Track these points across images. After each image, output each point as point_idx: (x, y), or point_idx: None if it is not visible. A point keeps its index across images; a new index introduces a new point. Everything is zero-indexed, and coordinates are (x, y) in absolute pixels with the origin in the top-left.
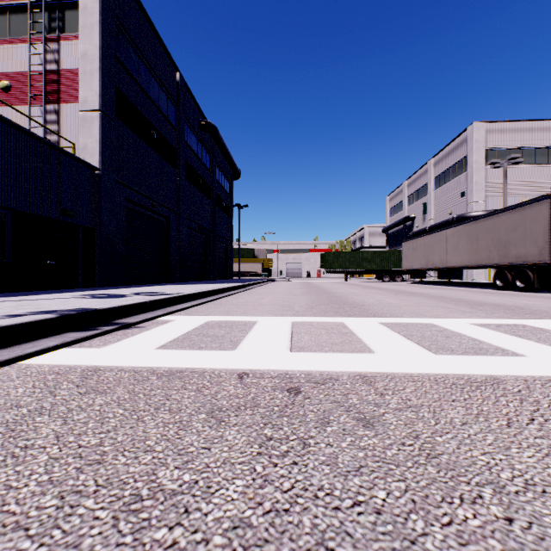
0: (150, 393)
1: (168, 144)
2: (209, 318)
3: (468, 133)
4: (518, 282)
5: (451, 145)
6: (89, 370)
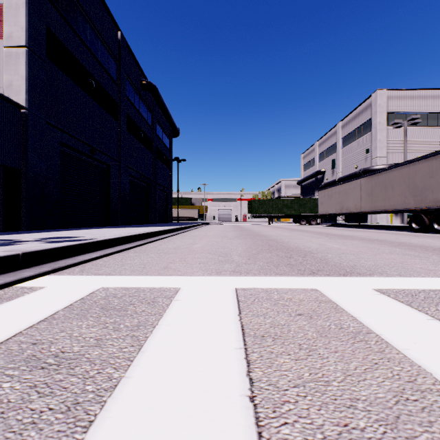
0: None
1: (108, 96)
2: (104, 283)
3: (372, 99)
4: (436, 225)
5: (357, 110)
6: None
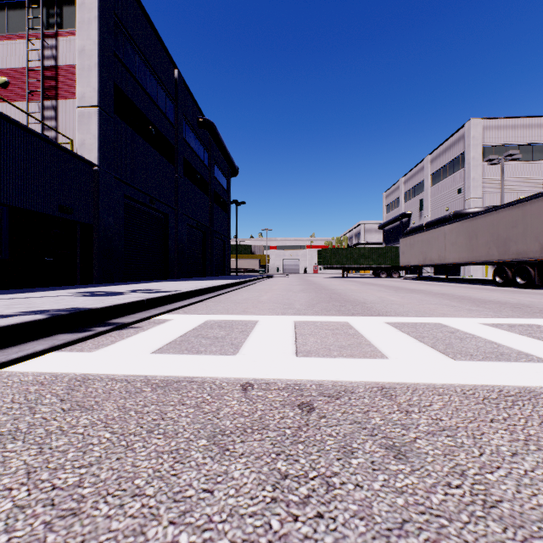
0: (142, 410)
1: (166, 140)
2: (208, 318)
3: (465, 129)
4: (519, 279)
5: (448, 141)
6: (76, 380)
